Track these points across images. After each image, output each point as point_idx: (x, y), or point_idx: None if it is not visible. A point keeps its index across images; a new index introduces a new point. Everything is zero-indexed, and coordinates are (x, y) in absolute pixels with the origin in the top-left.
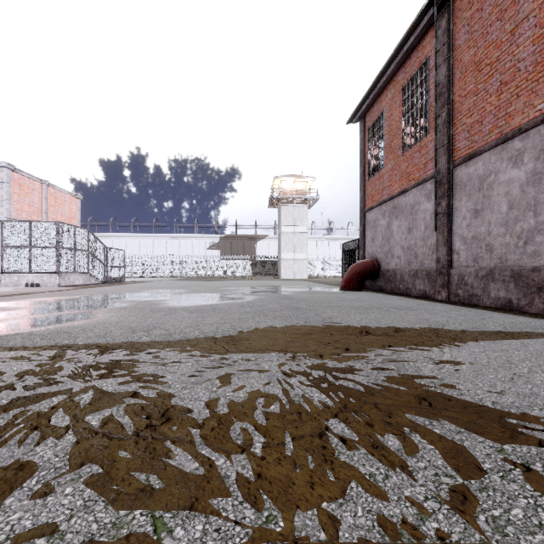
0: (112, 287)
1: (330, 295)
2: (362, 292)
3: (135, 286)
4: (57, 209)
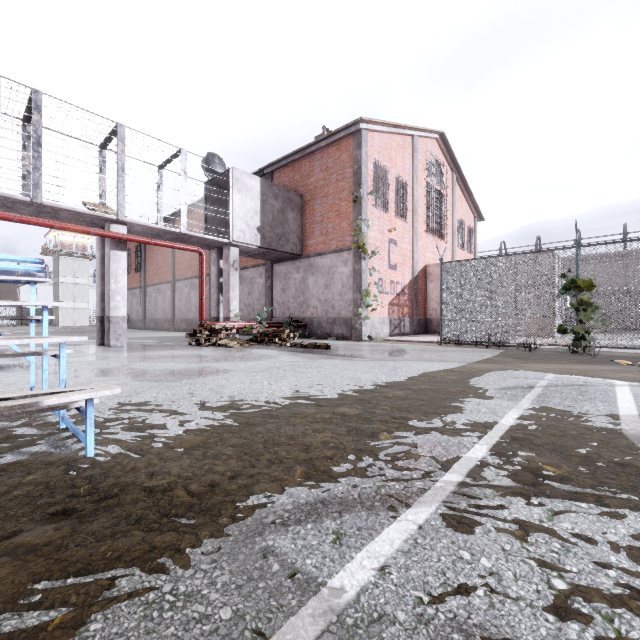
0: None
1: None
2: None
3: None
4: None
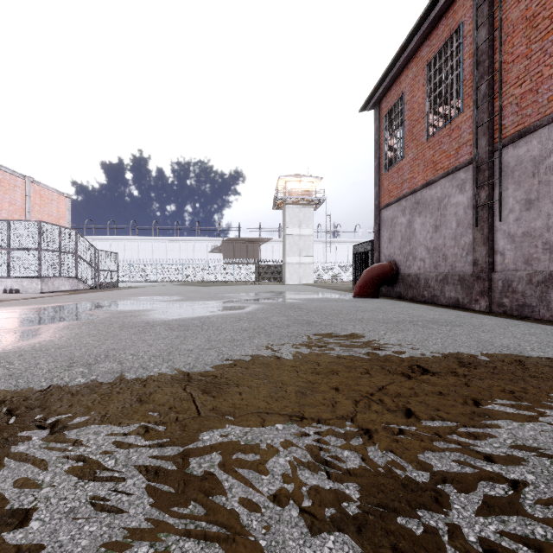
0: (99, 294)
1: (344, 303)
2: (380, 300)
3: (125, 292)
4: (43, 208)
